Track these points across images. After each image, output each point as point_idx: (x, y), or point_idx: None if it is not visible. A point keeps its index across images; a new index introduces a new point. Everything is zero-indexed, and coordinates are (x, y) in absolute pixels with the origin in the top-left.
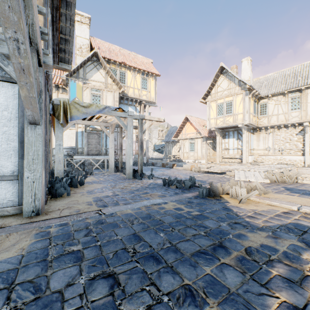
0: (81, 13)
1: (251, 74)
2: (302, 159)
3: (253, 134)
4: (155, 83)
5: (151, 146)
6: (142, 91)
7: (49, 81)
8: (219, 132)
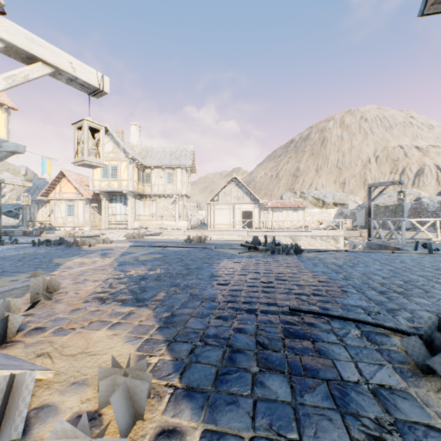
0: None
1: (139, 140)
2: (175, 224)
3: (141, 200)
4: (8, 118)
5: None
6: None
7: None
8: (105, 195)
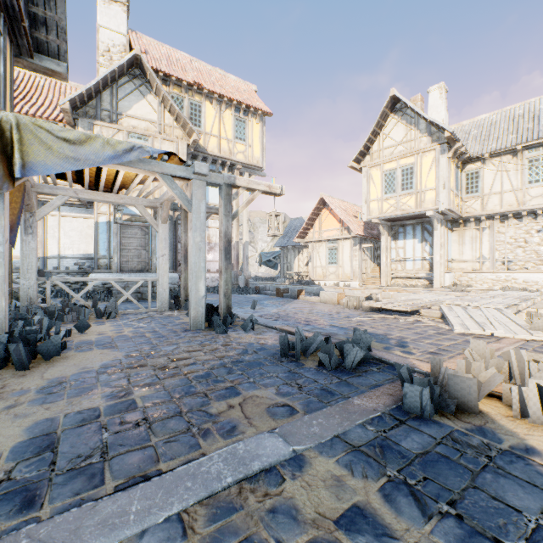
0: None
1: (446, 116)
2: None
3: (451, 231)
4: (262, 129)
5: (256, 255)
6: (235, 145)
7: None
8: (386, 227)
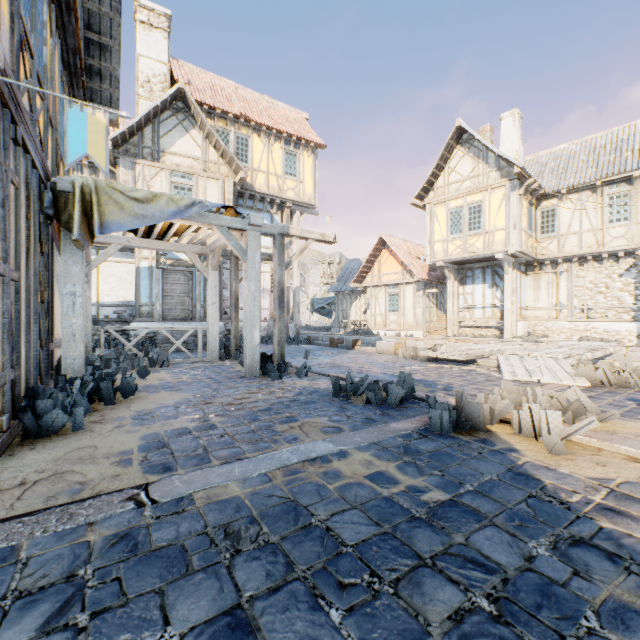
0: (150, 5)
1: (520, 146)
2: (633, 328)
3: (526, 275)
4: (315, 162)
5: (307, 301)
6: (285, 181)
7: (21, 116)
8: (452, 271)
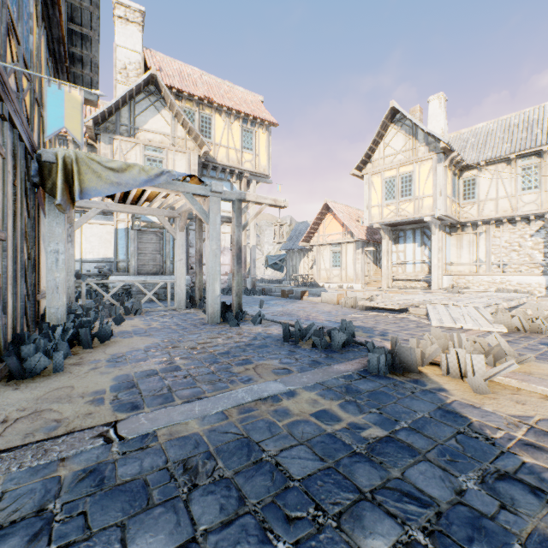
0: (126, 2)
1: (445, 124)
2: (542, 281)
3: (450, 235)
4: (269, 138)
5: (262, 257)
6: (243, 154)
7: (7, 94)
8: (387, 232)
